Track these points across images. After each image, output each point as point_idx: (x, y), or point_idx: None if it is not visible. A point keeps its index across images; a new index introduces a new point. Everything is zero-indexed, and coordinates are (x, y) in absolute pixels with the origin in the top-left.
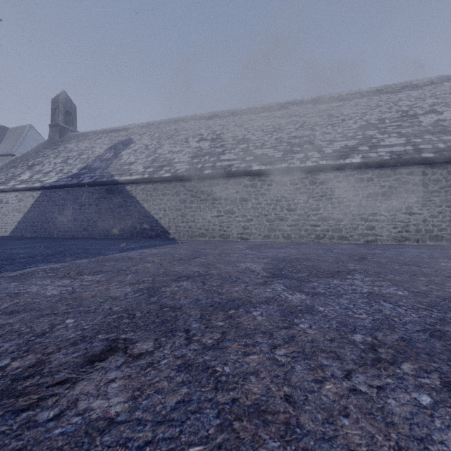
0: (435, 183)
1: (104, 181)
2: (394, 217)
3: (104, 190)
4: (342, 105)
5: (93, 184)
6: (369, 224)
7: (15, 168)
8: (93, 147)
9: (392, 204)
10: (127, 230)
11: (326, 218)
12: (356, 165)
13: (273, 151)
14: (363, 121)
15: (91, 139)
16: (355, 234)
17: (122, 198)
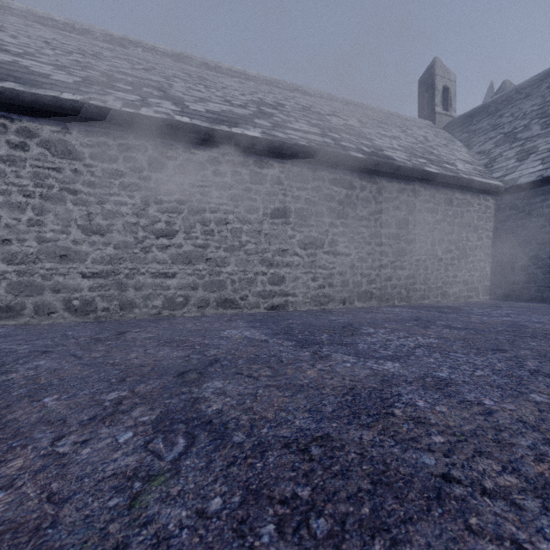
0: (364, 204)
1: None
2: (313, 259)
3: None
4: (221, 76)
5: None
6: (276, 272)
7: None
8: None
9: (310, 233)
10: None
11: (191, 256)
12: (255, 142)
13: (53, 69)
14: (255, 97)
15: None
16: (251, 293)
17: None
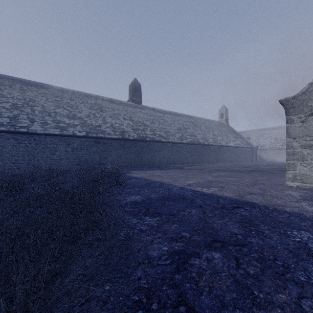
0: None
1: None
2: None
3: None
4: None
5: None
6: None
7: None
8: None
9: None
10: None
11: None
12: None
13: None
14: None
15: None
16: None
17: None
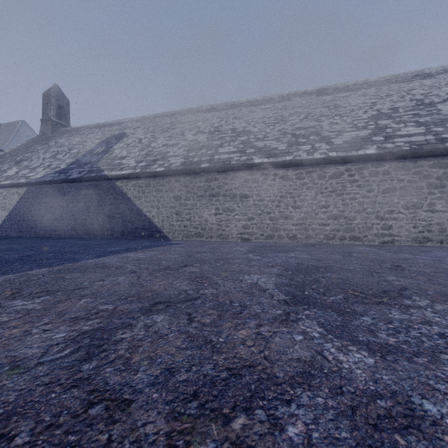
0: None
1: (93, 176)
2: (414, 215)
3: (93, 186)
4: (348, 95)
5: (81, 179)
6: (385, 223)
7: (3, 163)
8: (84, 142)
9: (411, 200)
10: (118, 229)
11: (336, 216)
12: (371, 156)
13: (276, 143)
14: (374, 111)
15: (84, 133)
16: (369, 234)
17: (112, 194)
